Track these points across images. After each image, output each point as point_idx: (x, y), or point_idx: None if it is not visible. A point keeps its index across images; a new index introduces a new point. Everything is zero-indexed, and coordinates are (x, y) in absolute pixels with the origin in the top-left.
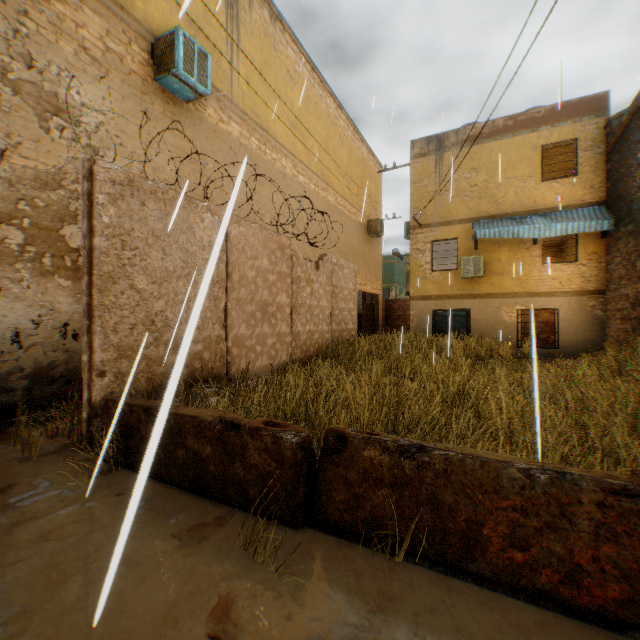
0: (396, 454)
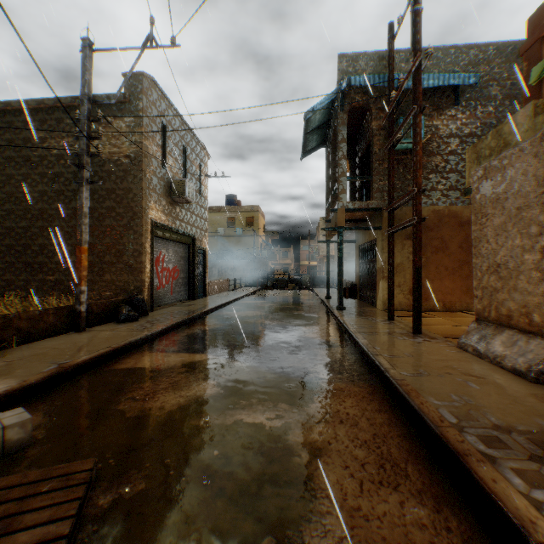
0: (5, 318)
